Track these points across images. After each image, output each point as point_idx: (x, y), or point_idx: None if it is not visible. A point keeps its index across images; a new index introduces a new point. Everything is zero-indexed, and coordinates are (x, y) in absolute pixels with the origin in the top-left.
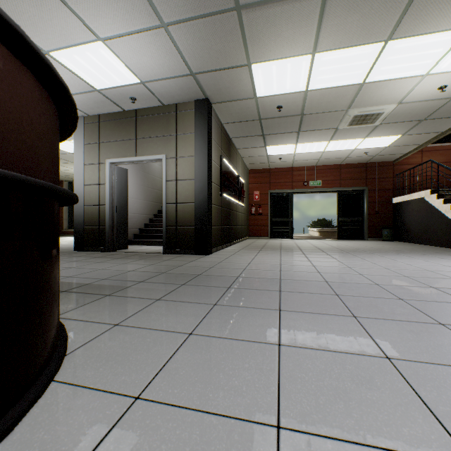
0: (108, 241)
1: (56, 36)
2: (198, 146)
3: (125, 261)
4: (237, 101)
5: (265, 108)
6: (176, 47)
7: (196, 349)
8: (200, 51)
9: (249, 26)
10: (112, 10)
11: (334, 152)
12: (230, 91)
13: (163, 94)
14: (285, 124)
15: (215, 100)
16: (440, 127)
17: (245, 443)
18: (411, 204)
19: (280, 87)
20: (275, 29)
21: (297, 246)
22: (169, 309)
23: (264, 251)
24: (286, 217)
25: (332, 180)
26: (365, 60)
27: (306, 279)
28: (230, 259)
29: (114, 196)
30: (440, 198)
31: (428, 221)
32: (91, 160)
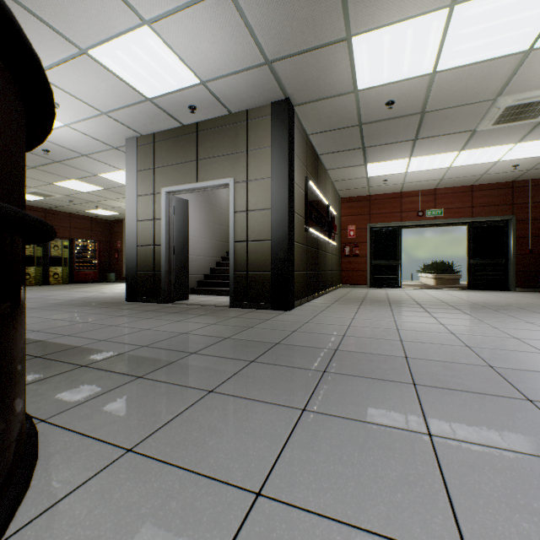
0: (164, 290)
1: (92, 26)
2: (275, 164)
3: (181, 317)
4: (328, 98)
5: (368, 106)
6: (245, 22)
7: None
8: (278, 24)
9: None
10: None
11: (465, 168)
12: (319, 84)
13: (230, 97)
14: (396, 129)
15: (298, 100)
16: None
17: None
18: None
19: (393, 70)
20: None
21: (411, 299)
22: (225, 415)
23: (367, 307)
24: (392, 259)
25: (459, 207)
26: (539, 8)
27: (451, 359)
28: (320, 318)
29: (171, 234)
30: None
31: None
32: (145, 190)
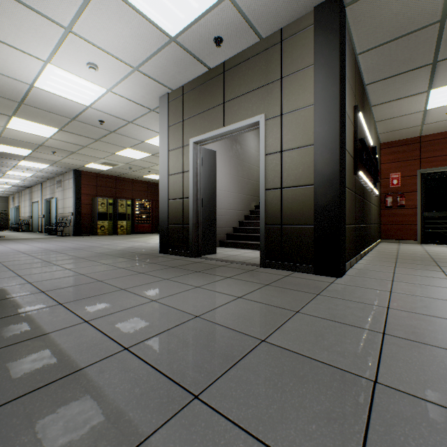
0: (192, 243)
1: None
2: (320, 86)
3: (202, 279)
4: None
5: None
6: None
7: None
8: None
9: None
10: None
11: None
12: None
13: (261, 11)
14: None
15: None
16: None
17: None
18: None
19: None
20: None
21: None
22: None
23: None
24: None
25: None
26: None
27: None
28: (406, 298)
29: (199, 186)
30: None
31: None
32: (174, 144)
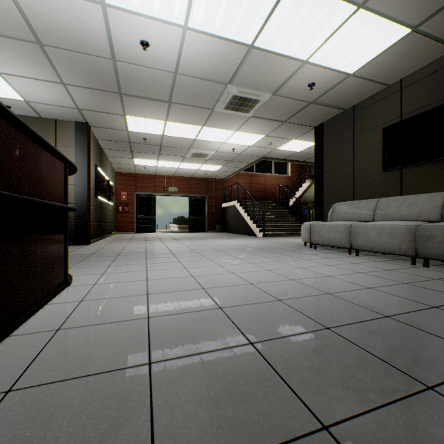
0: None
1: None
2: (79, 159)
3: None
4: (113, 129)
5: (134, 137)
6: (69, 94)
7: (115, 267)
8: (89, 101)
9: (127, 101)
10: (21, 65)
11: (185, 169)
12: (108, 123)
13: (45, 111)
14: (149, 148)
15: (94, 125)
16: (240, 165)
17: (139, 272)
18: (231, 208)
19: (145, 129)
20: (143, 107)
21: (158, 237)
22: (91, 263)
23: (134, 241)
24: (150, 215)
25: (185, 188)
26: (194, 131)
27: (160, 250)
28: (109, 246)
29: None
30: (241, 206)
31: (237, 219)
32: None
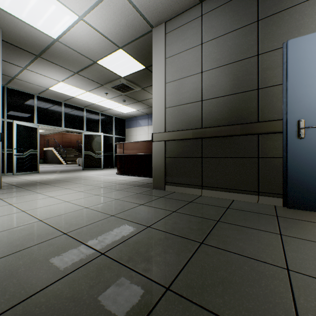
0: None
1: None
2: None
3: None
4: None
5: None
6: None
7: None
8: None
9: None
10: None
11: None
12: None
13: None
14: None
15: None
16: (55, 131)
17: None
18: (50, 151)
19: None
20: None
21: None
22: None
23: None
24: None
25: None
26: None
27: None
28: None
29: None
30: (56, 150)
31: (54, 157)
32: None
